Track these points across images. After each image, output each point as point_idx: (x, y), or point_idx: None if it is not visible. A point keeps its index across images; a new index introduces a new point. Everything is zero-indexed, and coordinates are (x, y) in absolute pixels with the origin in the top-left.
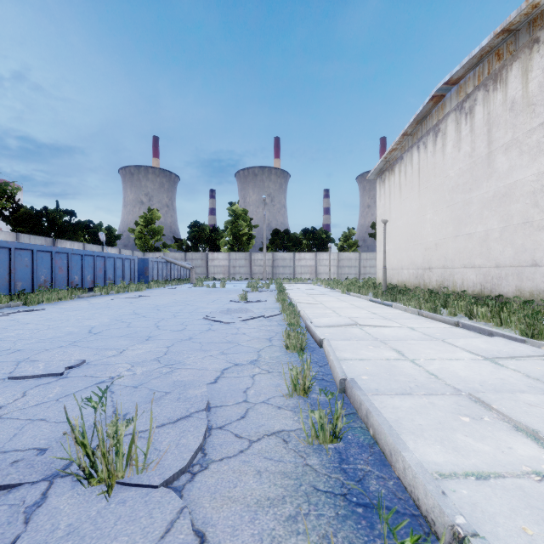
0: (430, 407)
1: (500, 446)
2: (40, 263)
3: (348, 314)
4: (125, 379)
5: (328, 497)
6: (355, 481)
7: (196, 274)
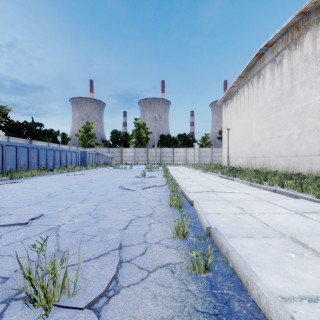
0: (267, 246)
1: (319, 275)
2: (21, 154)
3: (207, 184)
4: (67, 227)
5: (205, 317)
6: (223, 303)
7: (115, 161)
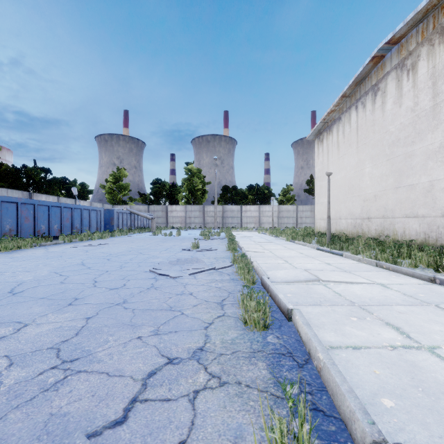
0: None
1: None
2: (5, 213)
3: (301, 264)
4: None
5: None
6: None
7: (158, 224)
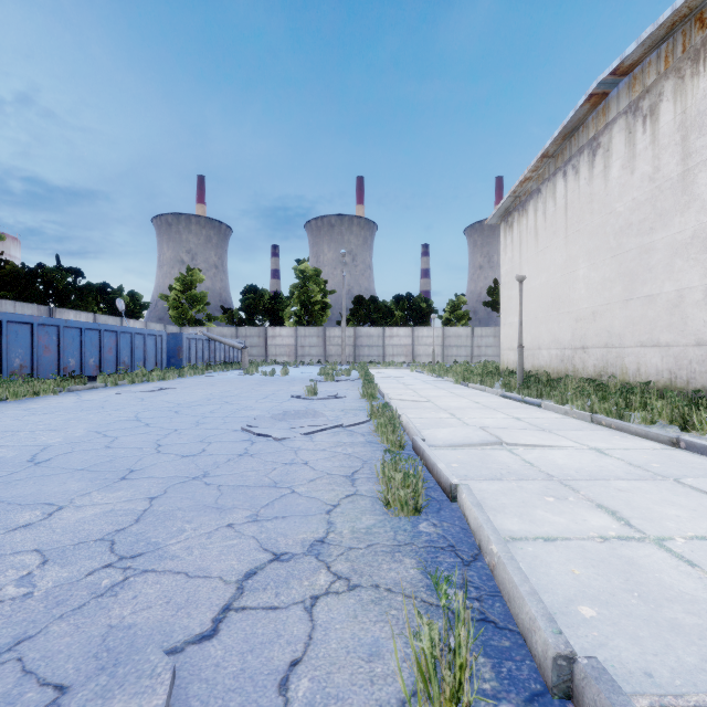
0: None
1: None
2: (13, 341)
3: (476, 420)
4: None
5: None
6: None
7: (252, 357)
